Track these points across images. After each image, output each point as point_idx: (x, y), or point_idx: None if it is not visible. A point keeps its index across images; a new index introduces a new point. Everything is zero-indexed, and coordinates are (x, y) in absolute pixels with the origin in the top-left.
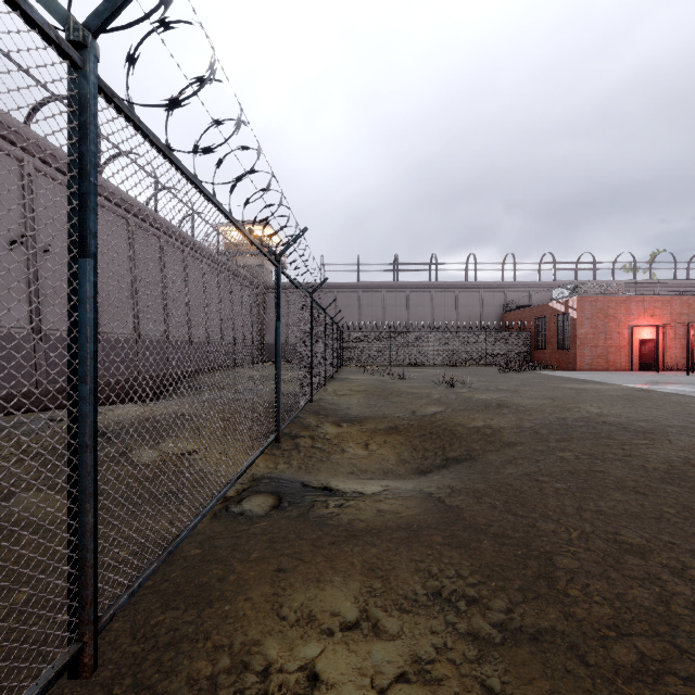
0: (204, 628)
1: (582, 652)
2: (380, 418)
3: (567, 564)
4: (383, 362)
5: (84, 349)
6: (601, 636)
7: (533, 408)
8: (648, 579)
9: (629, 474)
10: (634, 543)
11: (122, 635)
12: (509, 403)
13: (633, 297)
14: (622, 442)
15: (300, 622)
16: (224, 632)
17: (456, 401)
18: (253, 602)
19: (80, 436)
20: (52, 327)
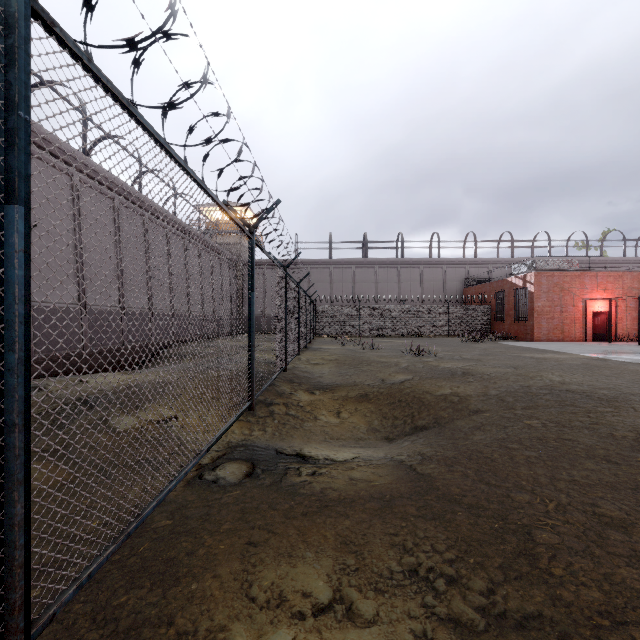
0: (168, 611)
1: None
2: (351, 386)
3: (547, 539)
4: (353, 333)
5: (11, 311)
6: (593, 625)
7: (497, 377)
8: (635, 557)
9: (598, 442)
10: (614, 516)
11: (81, 619)
12: (474, 371)
13: (587, 272)
14: (587, 410)
15: (270, 604)
16: (189, 616)
17: (423, 369)
18: (221, 580)
19: (7, 413)
20: (40, 299)
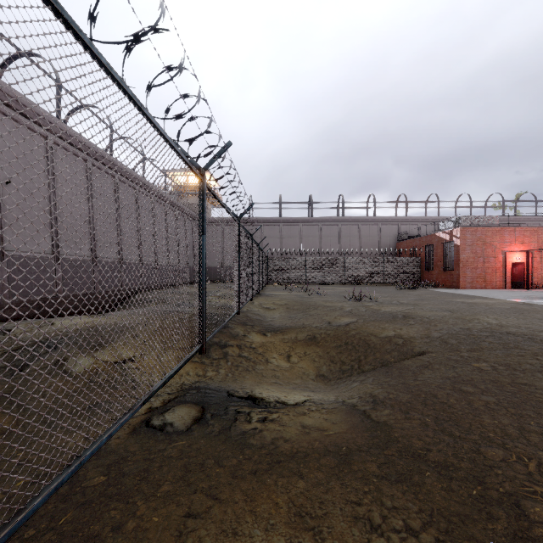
0: None
1: None
2: (300, 328)
3: (542, 514)
4: (300, 281)
5: None
6: None
7: (437, 320)
8: None
9: None
10: None
11: None
12: (414, 315)
13: (506, 227)
14: (534, 352)
15: None
16: None
17: (366, 313)
18: None
19: None
20: (14, 249)
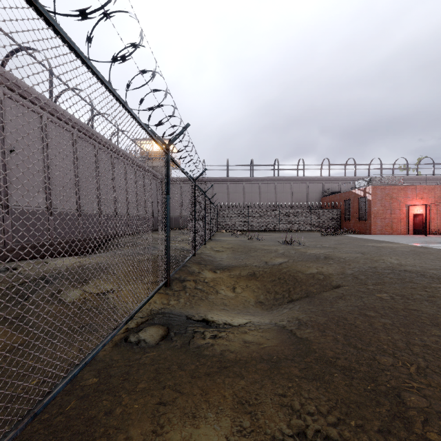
0: None
1: None
2: (243, 267)
3: (416, 402)
4: (244, 229)
5: None
6: None
7: (351, 260)
8: None
9: (438, 312)
10: None
11: None
12: (333, 256)
13: (409, 185)
14: (424, 286)
15: None
16: None
17: (295, 255)
18: None
19: None
20: (17, 204)
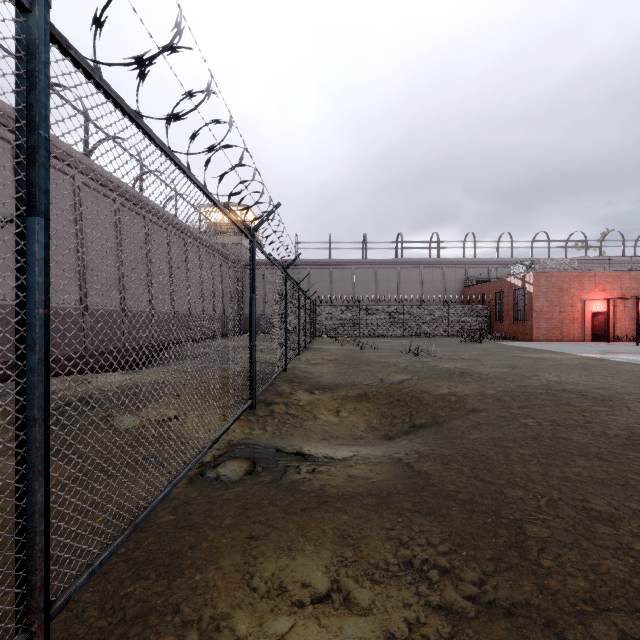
0: (173, 600)
1: (560, 629)
2: (350, 386)
3: (537, 532)
4: (353, 333)
5: (32, 315)
6: (578, 612)
7: (495, 376)
8: (621, 549)
9: (591, 440)
10: (603, 511)
11: (90, 608)
12: (472, 371)
13: (586, 272)
14: (582, 409)
15: (270, 594)
16: (193, 605)
17: (422, 369)
18: (224, 572)
19: (28, 409)
20: None
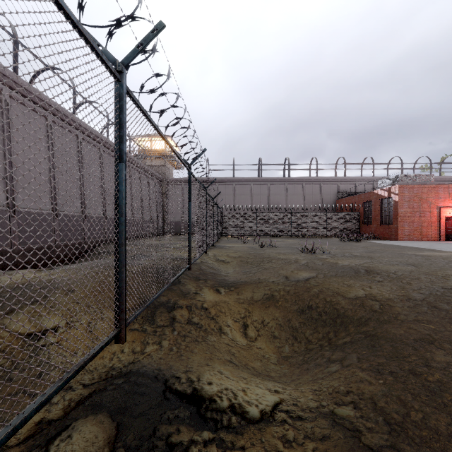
0: None
1: None
2: (256, 284)
3: None
4: (252, 234)
5: None
6: None
7: (406, 276)
8: None
9: None
10: None
11: None
12: (377, 269)
13: (441, 184)
14: None
15: None
16: None
17: (324, 267)
18: None
19: None
20: None
